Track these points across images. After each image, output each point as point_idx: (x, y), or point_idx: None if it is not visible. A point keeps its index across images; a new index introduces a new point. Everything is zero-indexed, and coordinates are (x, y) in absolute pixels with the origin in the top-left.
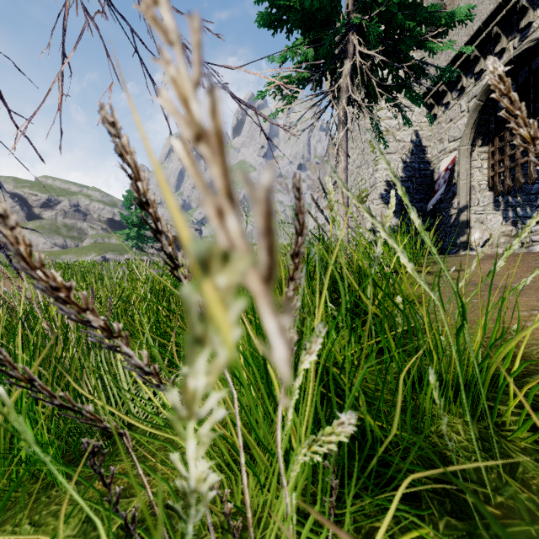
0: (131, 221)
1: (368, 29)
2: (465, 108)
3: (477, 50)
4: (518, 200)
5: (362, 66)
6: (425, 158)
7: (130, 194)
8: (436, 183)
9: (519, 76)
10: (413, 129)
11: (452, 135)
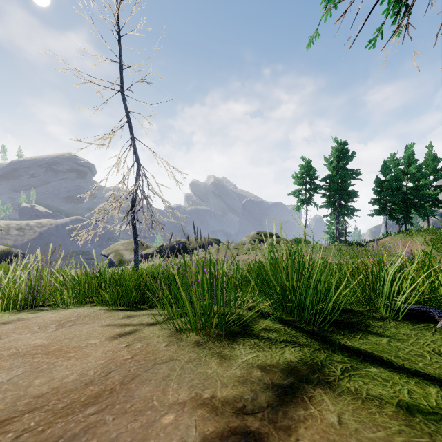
0: None
1: None
2: None
3: None
4: None
5: None
6: None
7: None
8: None
9: None
10: None
11: None
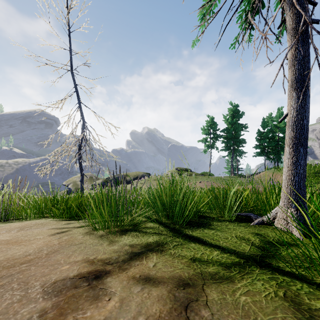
0: None
1: None
2: None
3: None
4: None
5: None
6: None
7: None
8: None
9: None
10: None
11: None
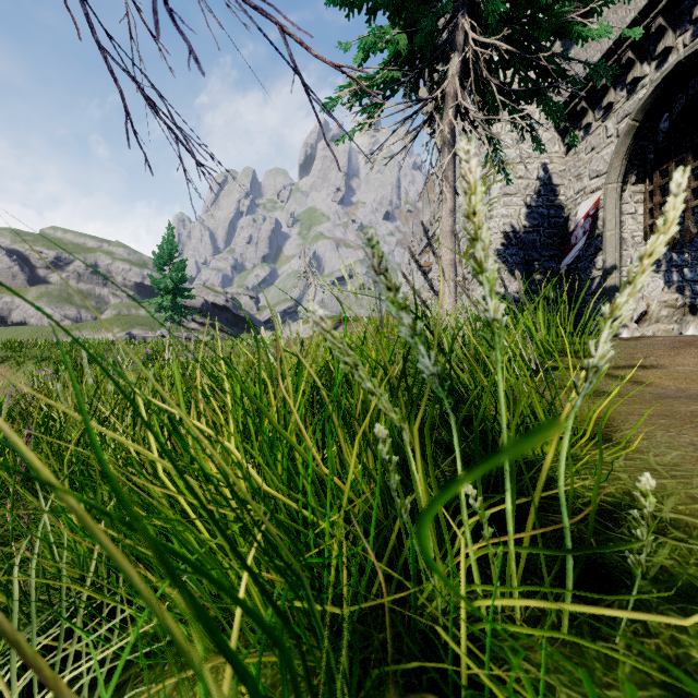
0: (164, 286)
1: (486, 6)
2: (613, 131)
3: (632, 50)
4: (685, 258)
5: (476, 62)
6: (557, 201)
7: (163, 251)
8: (572, 234)
9: (689, 86)
10: (540, 161)
11: (595, 169)
